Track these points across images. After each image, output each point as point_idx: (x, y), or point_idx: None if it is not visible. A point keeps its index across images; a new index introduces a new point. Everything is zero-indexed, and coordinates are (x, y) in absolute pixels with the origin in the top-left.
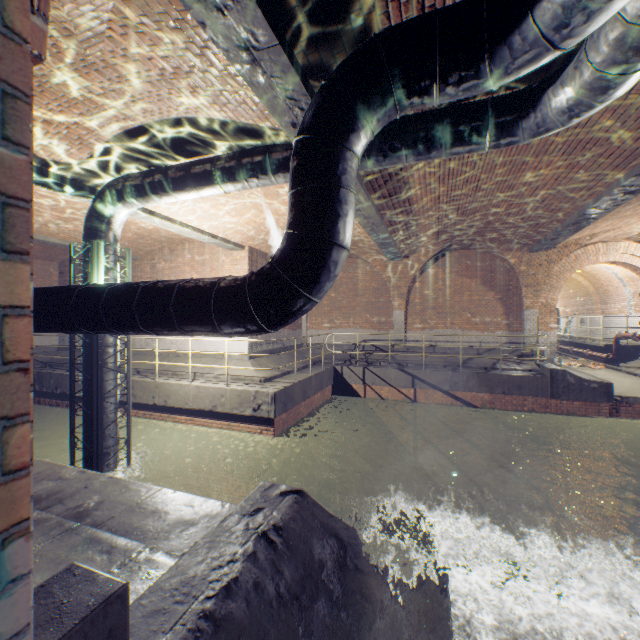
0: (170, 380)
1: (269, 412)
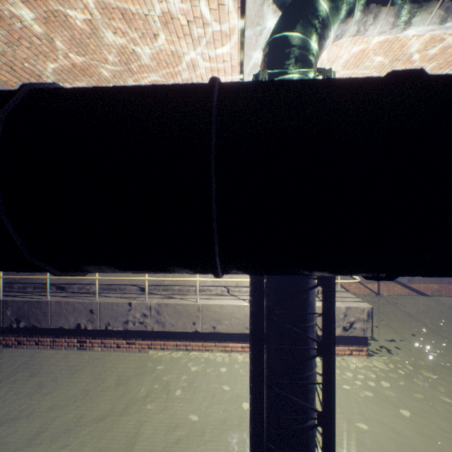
0: (211, 299)
1: (364, 330)
